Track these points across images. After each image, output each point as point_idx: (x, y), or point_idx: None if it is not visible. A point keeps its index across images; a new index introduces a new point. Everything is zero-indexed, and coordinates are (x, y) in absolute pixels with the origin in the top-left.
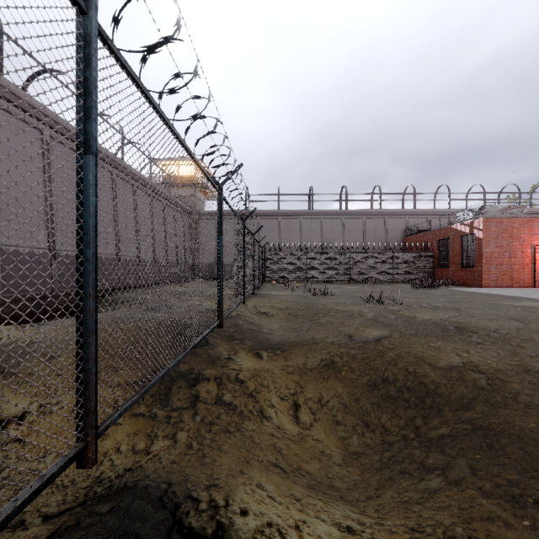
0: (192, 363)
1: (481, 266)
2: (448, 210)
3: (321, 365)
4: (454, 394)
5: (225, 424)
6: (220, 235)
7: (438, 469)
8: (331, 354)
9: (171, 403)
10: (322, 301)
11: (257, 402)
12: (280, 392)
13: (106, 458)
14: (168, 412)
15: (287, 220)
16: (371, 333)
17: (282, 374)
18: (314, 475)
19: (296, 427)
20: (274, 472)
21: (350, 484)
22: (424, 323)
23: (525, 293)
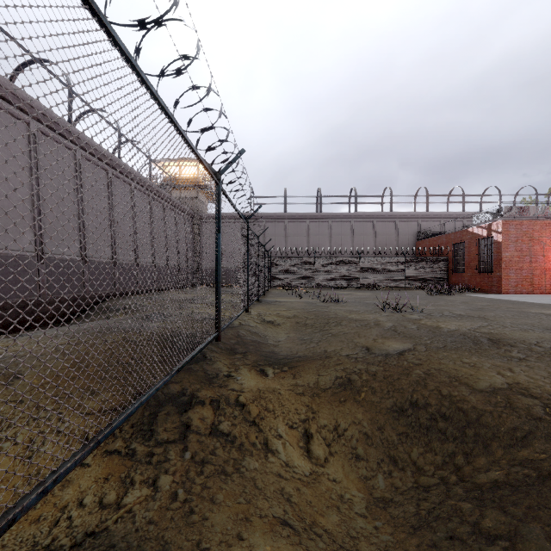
0: (184, 383)
1: (500, 271)
2: (462, 213)
3: (336, 385)
4: (503, 425)
5: (221, 462)
6: (218, 233)
7: (502, 538)
8: (347, 372)
9: (155, 436)
10: (332, 309)
11: (260, 431)
12: (288, 418)
13: (64, 515)
14: (150, 447)
15: (294, 223)
16: (392, 346)
17: (290, 395)
18: (333, 534)
19: (308, 463)
20: (281, 536)
21: (380, 549)
22: (452, 335)
23: (550, 300)
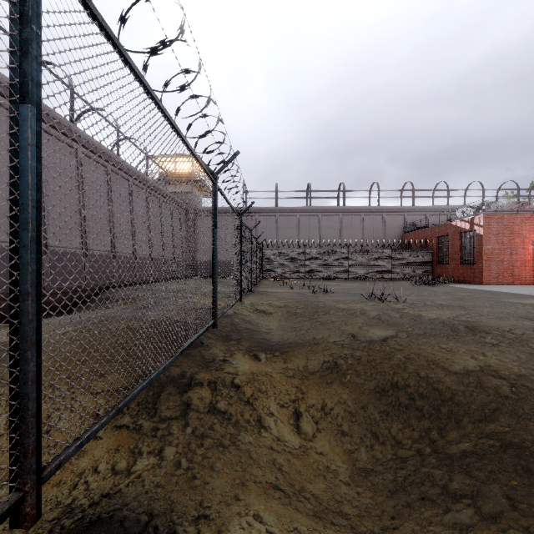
0: (184, 366)
1: (482, 263)
2: (446, 207)
3: (323, 369)
4: (474, 403)
5: (218, 436)
6: (214, 228)
7: (466, 497)
8: (334, 357)
9: (159, 413)
10: (321, 299)
11: (254, 410)
12: (279, 398)
13: (81, 480)
14: (155, 423)
15: (285, 217)
16: (376, 333)
17: (282, 378)
18: (319, 498)
19: (298, 438)
20: (274, 498)
21: (361, 510)
22: (432, 323)
23: (529, 290)
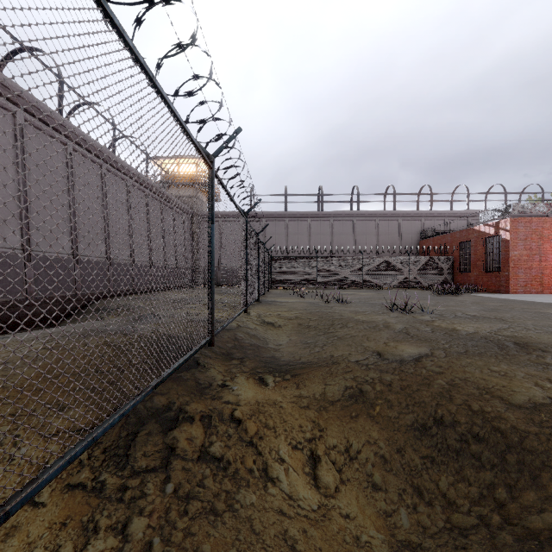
0: (172, 394)
1: (508, 270)
2: (467, 212)
3: (346, 397)
4: None
5: (210, 497)
6: (211, 223)
7: None
8: (358, 381)
9: (131, 463)
10: (337, 310)
11: (259, 454)
12: (291, 437)
13: None
14: (123, 479)
15: (295, 222)
16: (406, 351)
17: (294, 409)
18: None
19: (316, 494)
20: None
21: None
22: (472, 338)
23: None
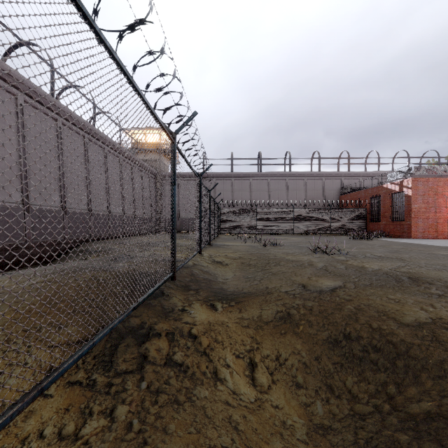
0: (144, 317)
1: (410, 220)
2: (377, 173)
3: (277, 319)
4: (431, 358)
5: (174, 391)
6: (173, 185)
7: None
8: (287, 307)
9: (115, 367)
10: (272, 251)
11: (210, 361)
12: (235, 348)
13: (23, 447)
14: (109, 378)
15: (239, 181)
16: (325, 284)
17: (237, 328)
18: None
19: (253, 391)
20: None
21: None
22: (376, 274)
23: None
